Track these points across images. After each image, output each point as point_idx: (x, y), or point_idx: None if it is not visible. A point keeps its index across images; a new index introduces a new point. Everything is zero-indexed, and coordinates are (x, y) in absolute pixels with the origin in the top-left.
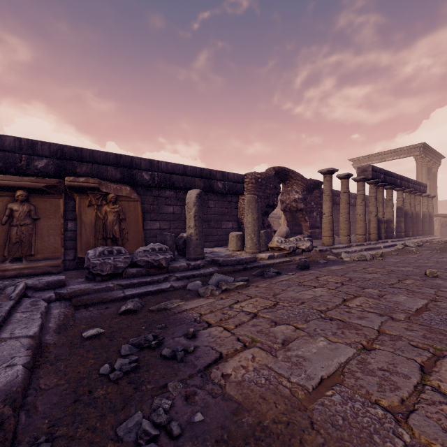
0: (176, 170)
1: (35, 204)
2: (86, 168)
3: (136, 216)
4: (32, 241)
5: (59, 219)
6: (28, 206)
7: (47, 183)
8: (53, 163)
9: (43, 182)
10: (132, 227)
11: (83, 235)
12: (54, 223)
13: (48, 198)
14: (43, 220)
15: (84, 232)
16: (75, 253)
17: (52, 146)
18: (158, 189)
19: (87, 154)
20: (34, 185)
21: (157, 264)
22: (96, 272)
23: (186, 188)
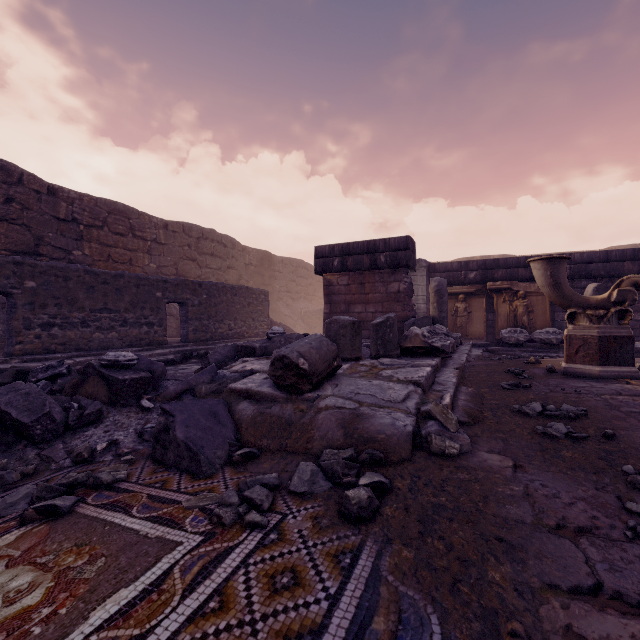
0: (594, 258)
1: (469, 302)
2: (501, 273)
3: (543, 309)
4: (467, 326)
5: (483, 312)
6: (465, 304)
7: (476, 288)
8: (479, 273)
9: (473, 288)
10: (539, 318)
11: (499, 323)
12: (480, 315)
13: (476, 298)
14: (473, 313)
15: (499, 321)
16: (493, 338)
17: (478, 262)
18: (571, 281)
19: (502, 262)
20: (468, 291)
21: (548, 341)
22: (505, 341)
23: (609, 275)
